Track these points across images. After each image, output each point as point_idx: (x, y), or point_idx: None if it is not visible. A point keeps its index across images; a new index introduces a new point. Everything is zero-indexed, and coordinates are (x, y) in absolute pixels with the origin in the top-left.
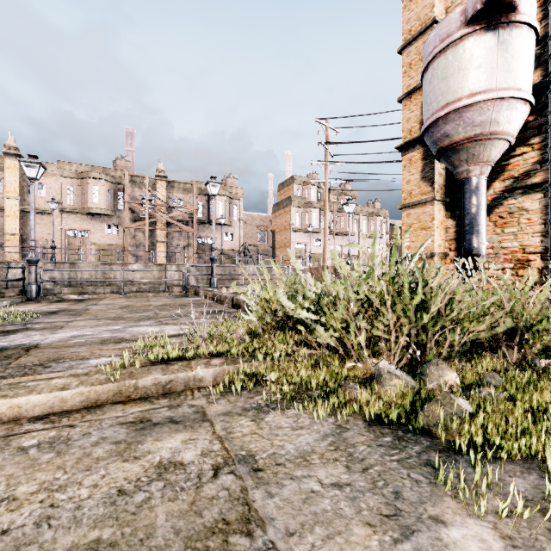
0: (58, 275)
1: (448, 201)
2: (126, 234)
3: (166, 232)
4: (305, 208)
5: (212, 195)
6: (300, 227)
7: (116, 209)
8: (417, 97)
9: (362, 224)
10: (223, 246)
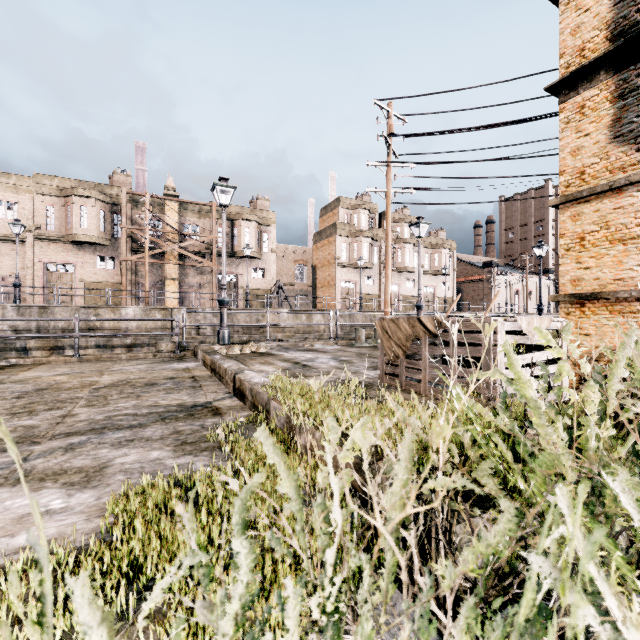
0: (23, 322)
1: None
2: (125, 269)
3: (177, 266)
4: (353, 238)
5: (221, 205)
6: (348, 262)
7: (112, 237)
8: None
9: (423, 258)
10: (251, 285)
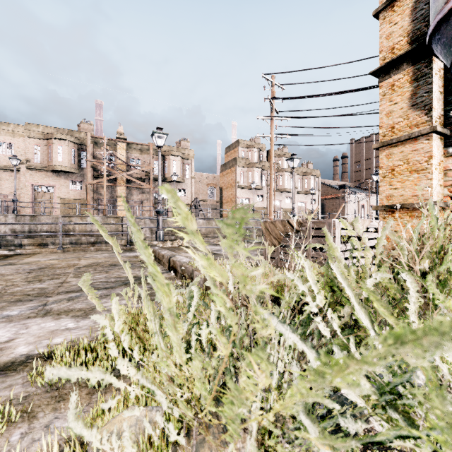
0: (19, 226)
1: (448, 135)
2: (89, 190)
3: (125, 188)
4: (248, 168)
5: (157, 146)
6: (245, 185)
7: (80, 167)
8: (404, 3)
9: (297, 182)
10: None
